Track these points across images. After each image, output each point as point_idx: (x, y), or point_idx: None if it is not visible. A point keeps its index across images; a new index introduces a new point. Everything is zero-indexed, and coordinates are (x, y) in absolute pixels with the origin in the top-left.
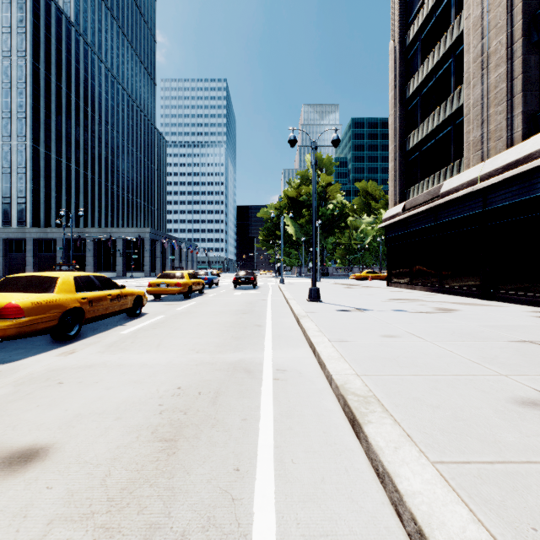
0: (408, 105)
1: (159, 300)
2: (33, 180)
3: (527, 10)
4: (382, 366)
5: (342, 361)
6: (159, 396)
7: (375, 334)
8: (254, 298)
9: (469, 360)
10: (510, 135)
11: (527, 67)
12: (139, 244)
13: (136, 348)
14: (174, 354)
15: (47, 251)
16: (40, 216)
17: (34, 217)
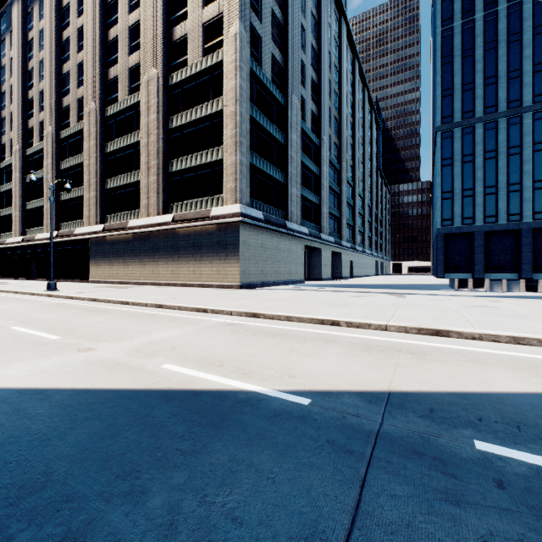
0: (2, 195)
1: None
2: None
3: (24, 201)
4: None
5: None
6: None
7: None
8: None
9: None
10: (20, 233)
11: (24, 216)
12: None
13: None
14: None
15: None
16: None
17: None
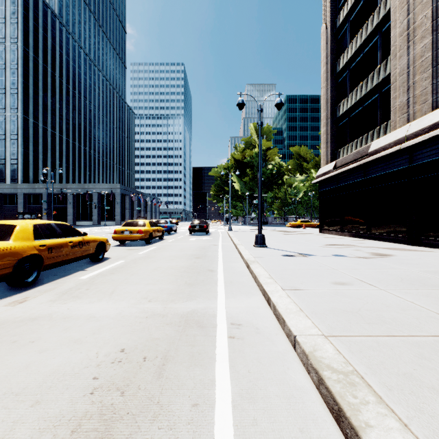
0: (338, 78)
1: (123, 245)
2: (23, 144)
3: None
4: (348, 322)
5: (302, 316)
6: (96, 363)
7: (326, 281)
8: (206, 243)
9: (438, 314)
10: (435, 98)
11: None
12: (111, 198)
13: (88, 296)
14: (125, 304)
15: (35, 203)
16: (29, 175)
17: (24, 175)
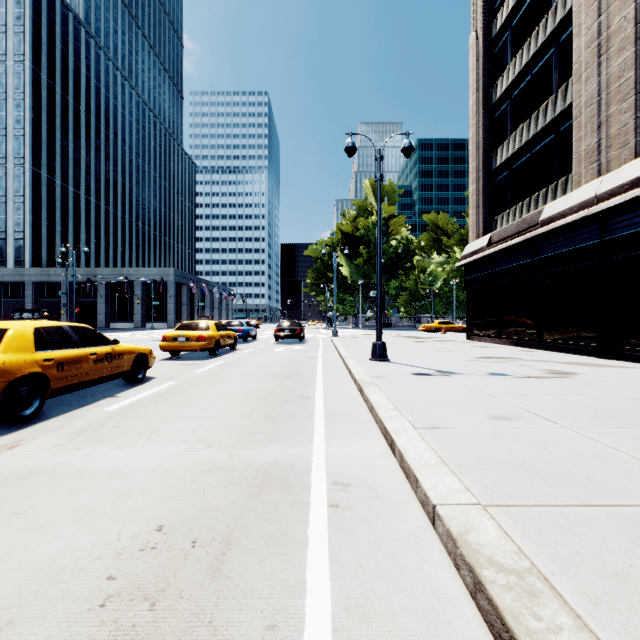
0: (495, 112)
1: (176, 359)
2: (33, 210)
3: None
4: (517, 483)
5: (445, 471)
6: (116, 550)
7: (480, 414)
8: (300, 355)
9: None
10: (639, 140)
11: None
12: (161, 288)
13: (116, 438)
14: (171, 450)
15: (50, 296)
16: (41, 254)
17: (34, 255)
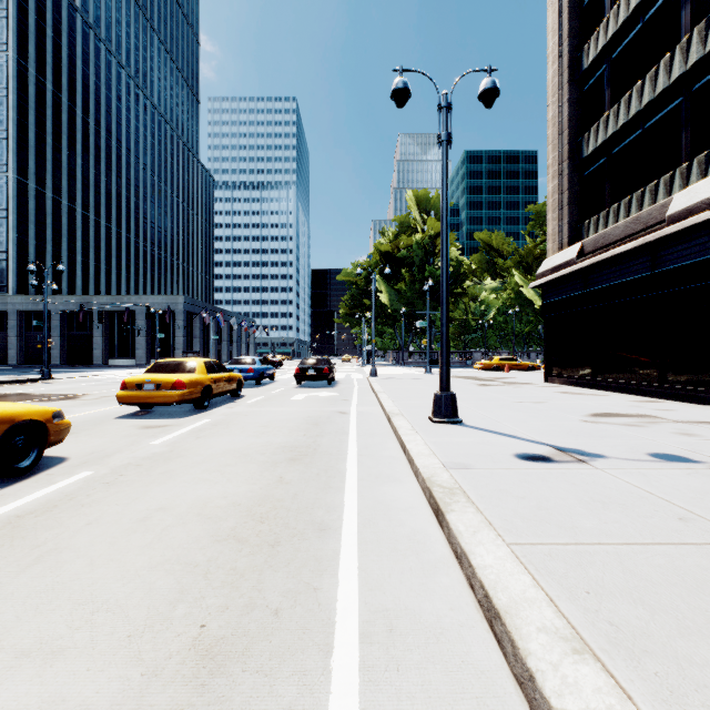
0: (584, 83)
1: (141, 415)
2: (18, 227)
3: None
4: None
5: None
6: None
7: None
8: (325, 408)
9: None
10: None
11: None
12: (168, 318)
13: None
14: None
15: (38, 328)
16: (28, 279)
17: (19, 280)
